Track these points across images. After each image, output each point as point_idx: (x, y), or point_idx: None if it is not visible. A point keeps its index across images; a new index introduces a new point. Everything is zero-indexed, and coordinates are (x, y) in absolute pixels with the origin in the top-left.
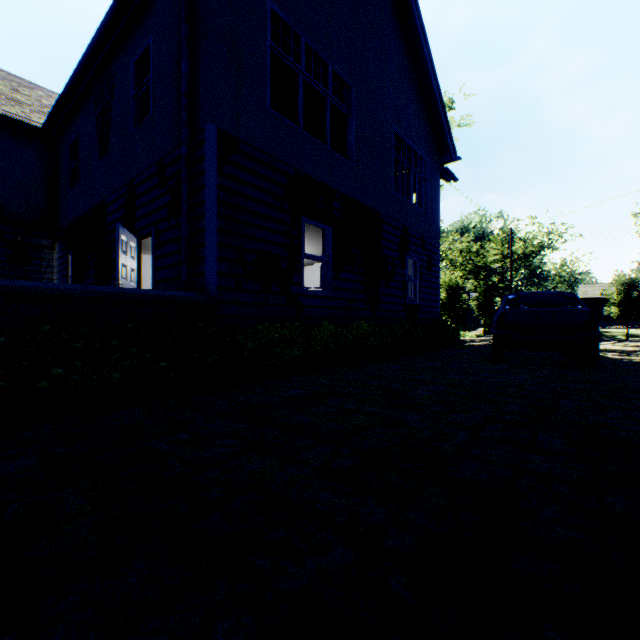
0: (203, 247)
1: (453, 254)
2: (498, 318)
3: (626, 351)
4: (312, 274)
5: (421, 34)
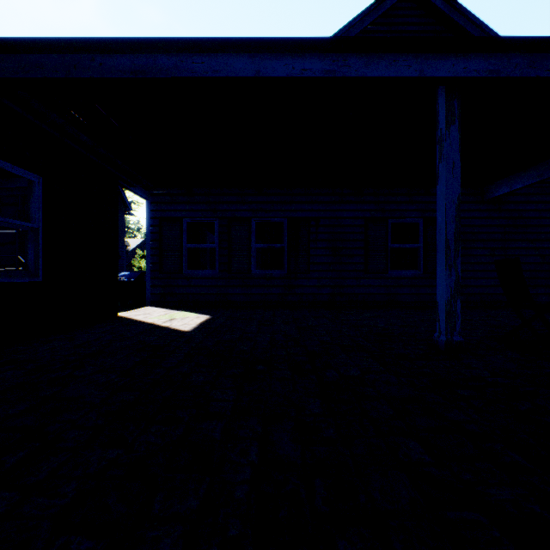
0: None
1: None
2: None
3: None
4: None
5: None
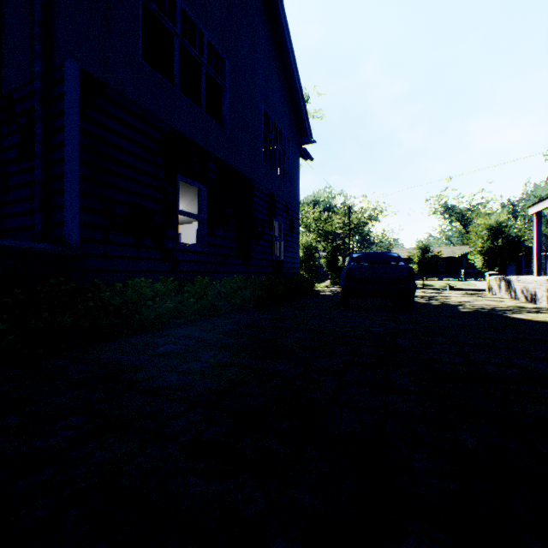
0: (62, 194)
1: (308, 221)
2: (346, 272)
3: (428, 297)
4: (189, 232)
5: (285, 31)
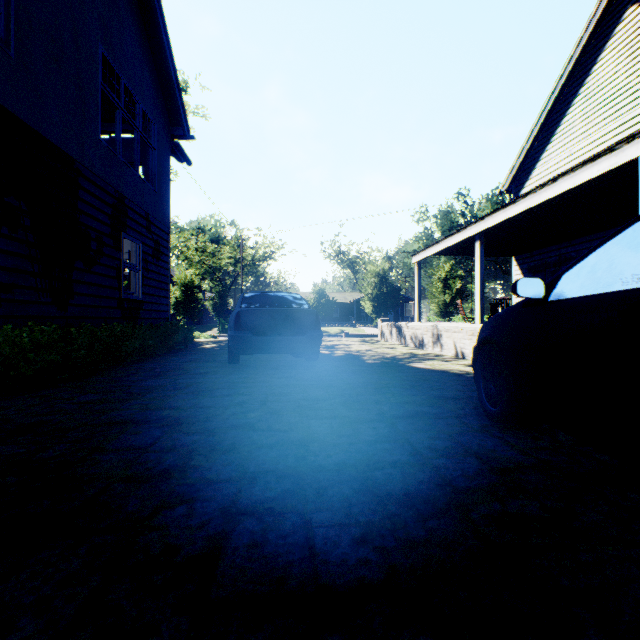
0: None
1: (190, 252)
2: (235, 318)
3: (330, 346)
4: None
5: None
